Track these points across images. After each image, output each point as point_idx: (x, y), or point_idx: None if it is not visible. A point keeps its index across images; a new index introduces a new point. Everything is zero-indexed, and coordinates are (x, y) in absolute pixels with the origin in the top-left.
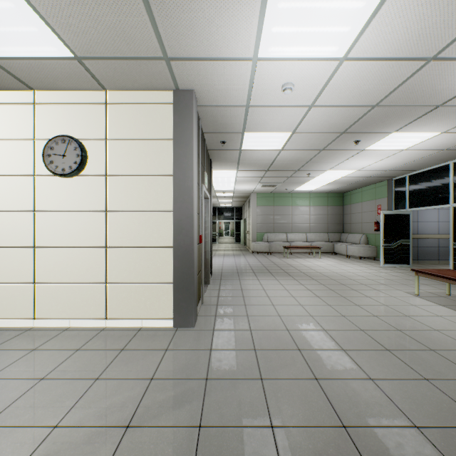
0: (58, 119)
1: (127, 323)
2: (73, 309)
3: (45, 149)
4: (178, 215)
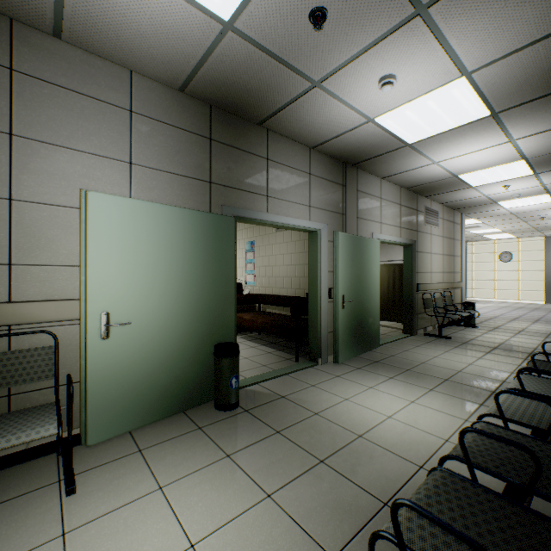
0: (502, 247)
1: (526, 301)
2: (507, 297)
3: (498, 255)
4: (546, 272)
